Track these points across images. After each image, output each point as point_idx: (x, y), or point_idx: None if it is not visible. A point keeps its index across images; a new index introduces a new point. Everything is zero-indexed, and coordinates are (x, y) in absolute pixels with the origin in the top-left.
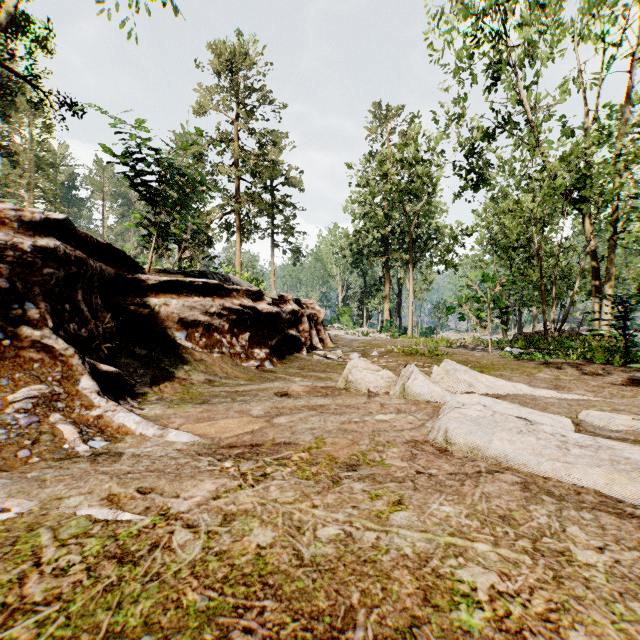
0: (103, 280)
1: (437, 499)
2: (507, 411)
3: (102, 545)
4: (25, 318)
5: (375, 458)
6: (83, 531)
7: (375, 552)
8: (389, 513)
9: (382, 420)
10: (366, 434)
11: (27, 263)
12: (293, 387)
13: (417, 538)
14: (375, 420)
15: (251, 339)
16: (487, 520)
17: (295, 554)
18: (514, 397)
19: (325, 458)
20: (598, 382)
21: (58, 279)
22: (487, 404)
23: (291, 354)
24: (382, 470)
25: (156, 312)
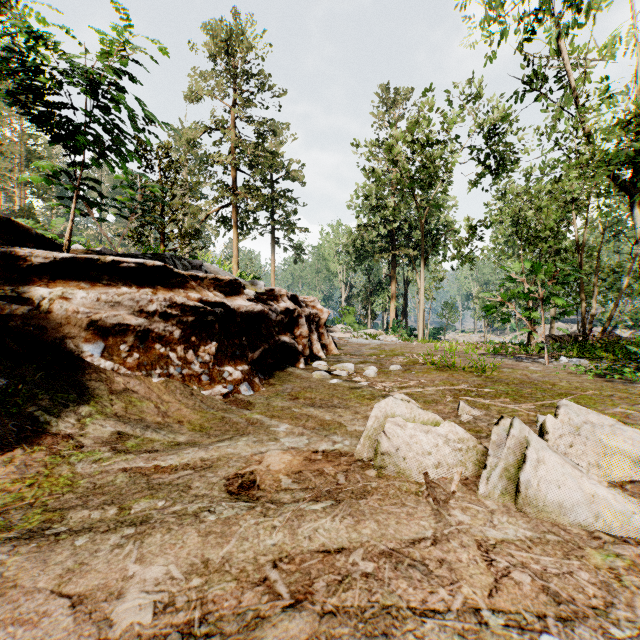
0: None
1: None
2: None
3: None
4: None
5: None
6: None
7: None
8: None
9: None
10: None
11: None
12: (270, 457)
13: None
14: None
15: (220, 351)
16: None
17: None
18: None
19: None
20: None
21: None
22: None
23: (283, 369)
24: None
25: (44, 311)
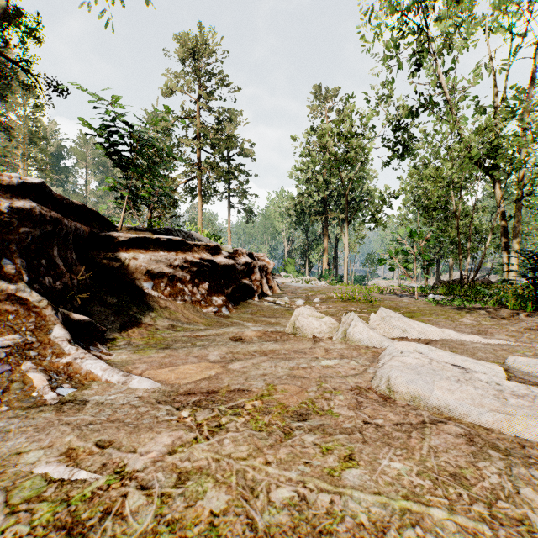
0: (78, 237)
1: (386, 454)
2: (442, 358)
3: (53, 512)
4: (2, 273)
5: (323, 406)
6: (36, 494)
7: (330, 519)
8: (341, 470)
9: (327, 366)
10: (314, 380)
11: (4, 223)
12: (246, 332)
13: (371, 502)
14: (321, 366)
15: (210, 288)
16: (438, 479)
17: (249, 523)
18: (444, 342)
19: (276, 406)
20: (515, 327)
21: (34, 237)
22: (423, 351)
23: (245, 300)
24: (331, 420)
25: (126, 265)
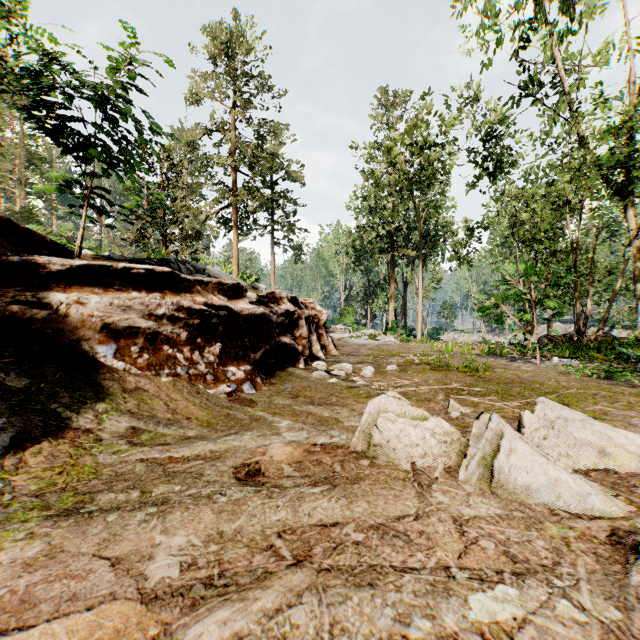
0: None
1: None
2: None
3: None
4: None
5: None
6: None
7: None
8: None
9: (498, 632)
10: None
11: None
12: (273, 449)
13: None
14: (478, 633)
15: (224, 352)
16: None
17: None
18: None
19: None
20: None
21: None
22: None
23: (283, 369)
24: None
25: (62, 315)
